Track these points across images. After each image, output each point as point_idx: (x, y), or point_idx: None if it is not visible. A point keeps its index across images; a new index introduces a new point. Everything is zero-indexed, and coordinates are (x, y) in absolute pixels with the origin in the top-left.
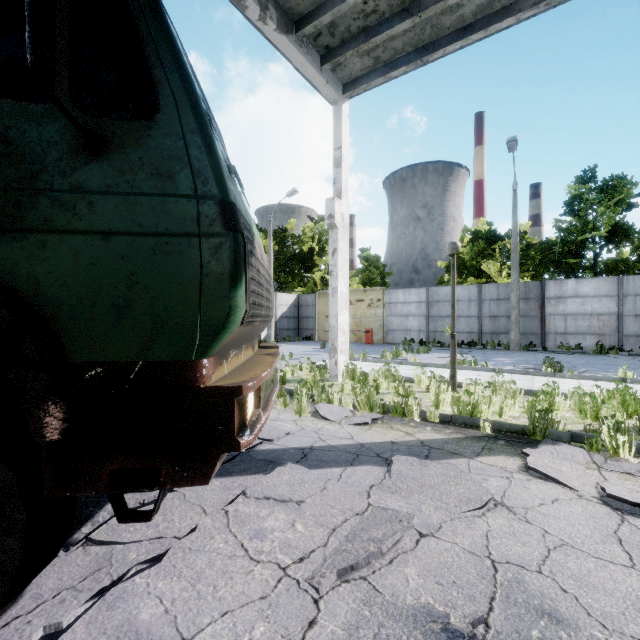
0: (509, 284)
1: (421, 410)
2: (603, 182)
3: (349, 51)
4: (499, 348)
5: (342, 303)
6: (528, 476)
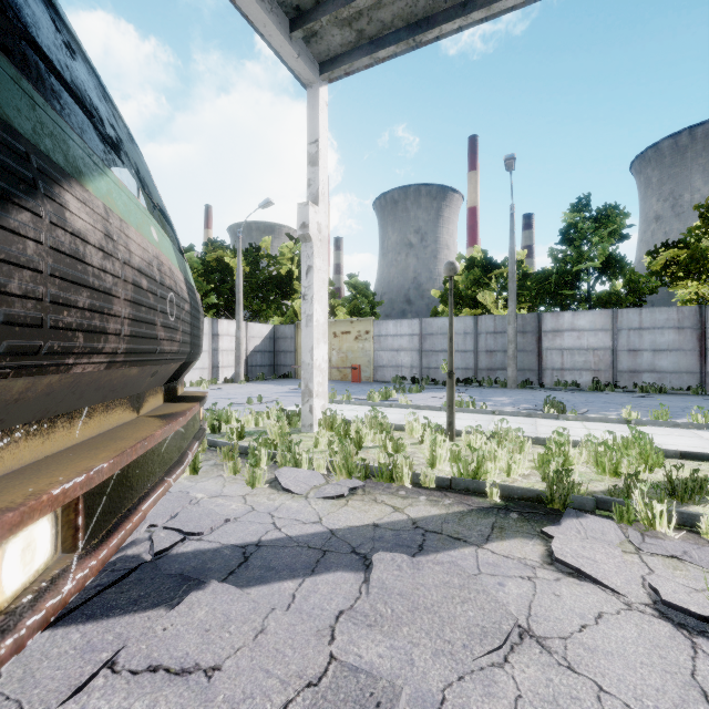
0: (506, 316)
1: (413, 472)
2: (597, 211)
3: (325, 15)
4: (496, 386)
5: (319, 334)
6: (556, 573)
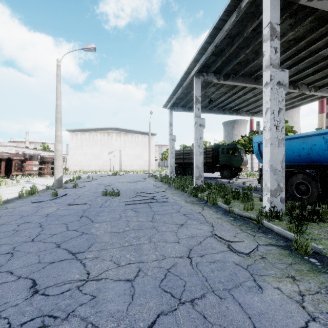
0: None
1: None
2: None
3: None
4: None
5: None
6: None
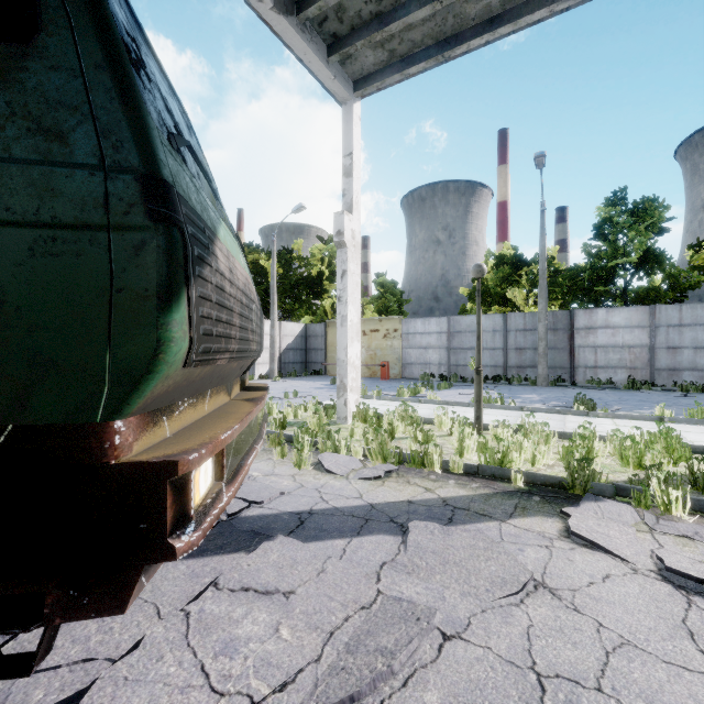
0: (536, 313)
1: (443, 459)
2: (634, 204)
3: (360, 40)
4: (526, 383)
5: (353, 333)
6: (571, 544)
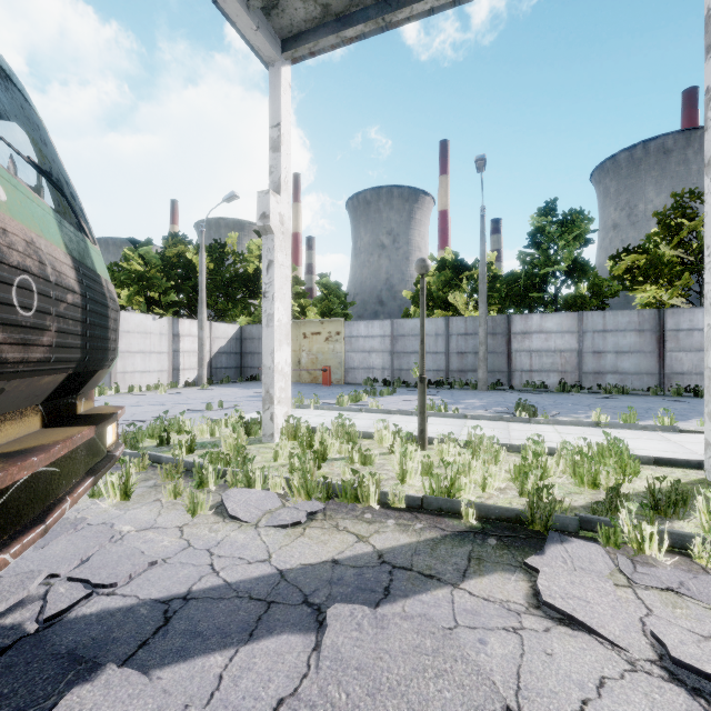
0: (477, 318)
1: (381, 491)
2: (563, 216)
3: None
4: (467, 387)
5: (281, 335)
6: (544, 620)
